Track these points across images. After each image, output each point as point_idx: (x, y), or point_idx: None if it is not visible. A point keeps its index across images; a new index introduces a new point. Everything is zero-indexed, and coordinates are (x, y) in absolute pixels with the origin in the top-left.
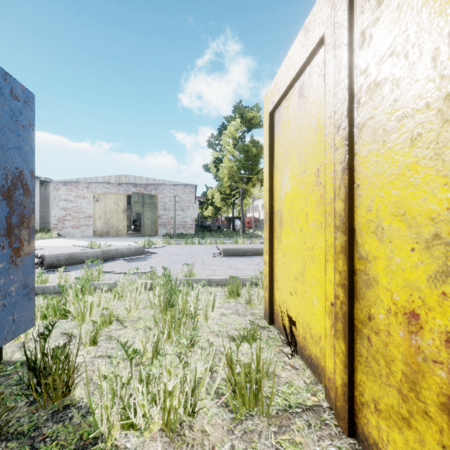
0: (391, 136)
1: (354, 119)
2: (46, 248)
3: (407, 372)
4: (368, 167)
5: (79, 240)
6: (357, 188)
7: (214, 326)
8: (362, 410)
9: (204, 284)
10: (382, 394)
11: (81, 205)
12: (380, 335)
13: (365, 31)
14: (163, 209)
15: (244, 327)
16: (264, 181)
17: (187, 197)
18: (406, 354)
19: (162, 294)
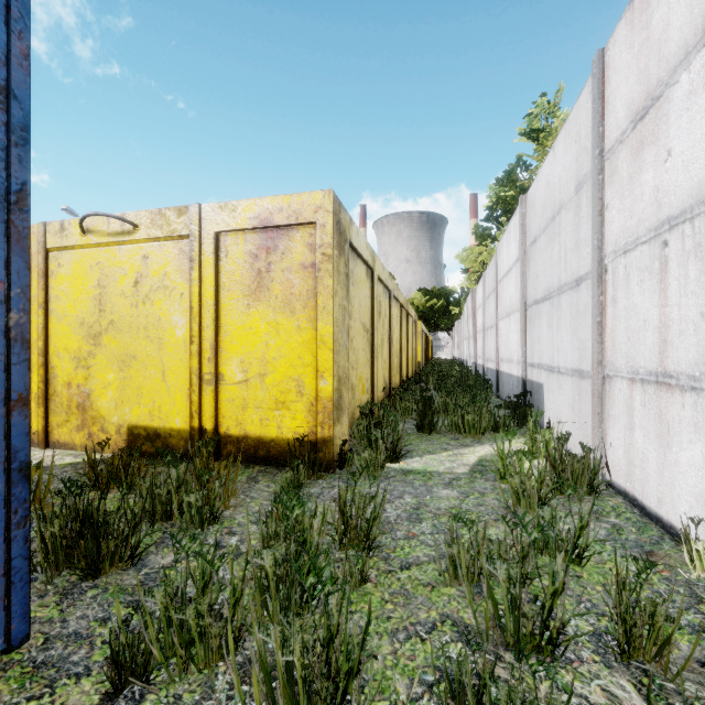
0: (63, 320)
1: (49, 305)
2: None
3: (68, 404)
4: (55, 329)
5: None
6: (50, 337)
7: None
8: (52, 432)
9: None
10: (61, 418)
11: None
12: (59, 396)
13: (54, 272)
14: None
15: None
16: None
17: None
18: (68, 398)
19: None
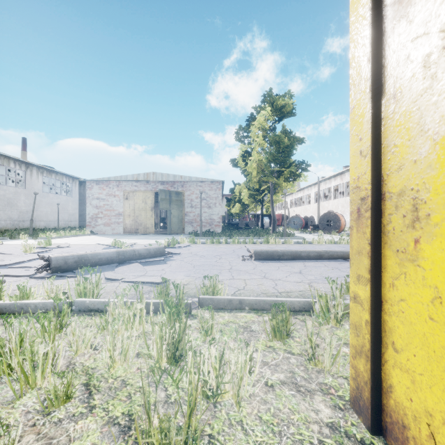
0: None
1: None
2: (72, 246)
3: None
4: None
5: (108, 238)
6: None
7: (255, 427)
8: None
9: (232, 306)
10: None
11: (112, 203)
12: None
13: None
14: (190, 207)
15: (318, 437)
16: (351, 136)
17: (214, 194)
18: None
19: (164, 338)
